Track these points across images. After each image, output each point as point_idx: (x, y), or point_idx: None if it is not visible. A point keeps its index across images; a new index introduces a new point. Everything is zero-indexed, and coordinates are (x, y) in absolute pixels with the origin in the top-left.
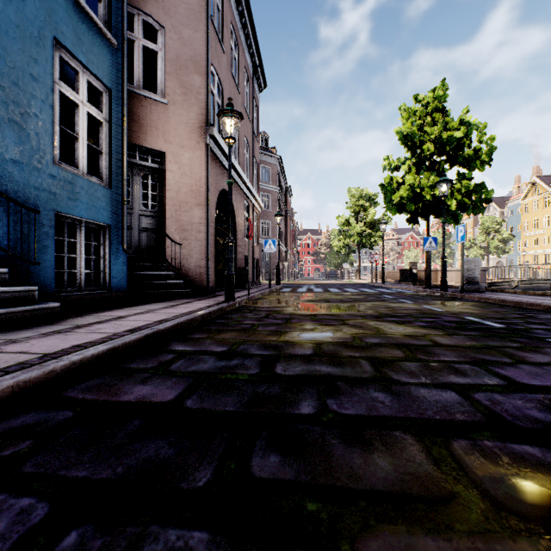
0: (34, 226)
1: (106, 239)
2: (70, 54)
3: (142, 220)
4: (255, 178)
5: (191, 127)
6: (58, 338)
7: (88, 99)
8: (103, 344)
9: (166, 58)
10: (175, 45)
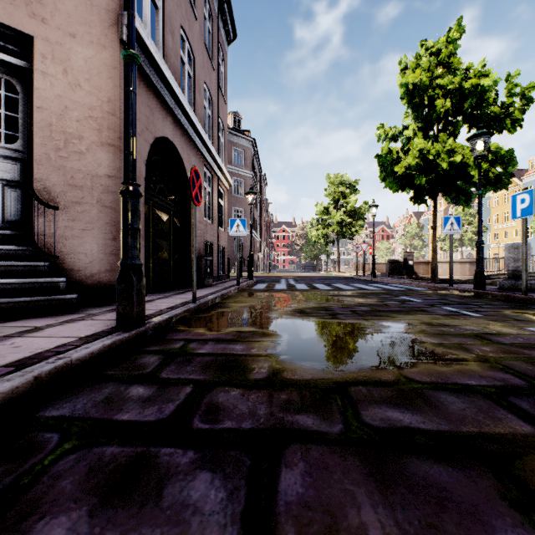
0: None
1: None
2: None
3: None
4: (222, 147)
5: (91, 5)
6: None
7: None
8: None
9: None
10: None
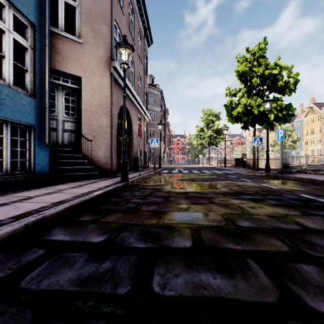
0: None
1: (31, 136)
2: None
3: (64, 124)
4: (145, 101)
5: (100, 61)
6: None
7: (21, 35)
8: None
9: (82, 11)
10: (88, 3)
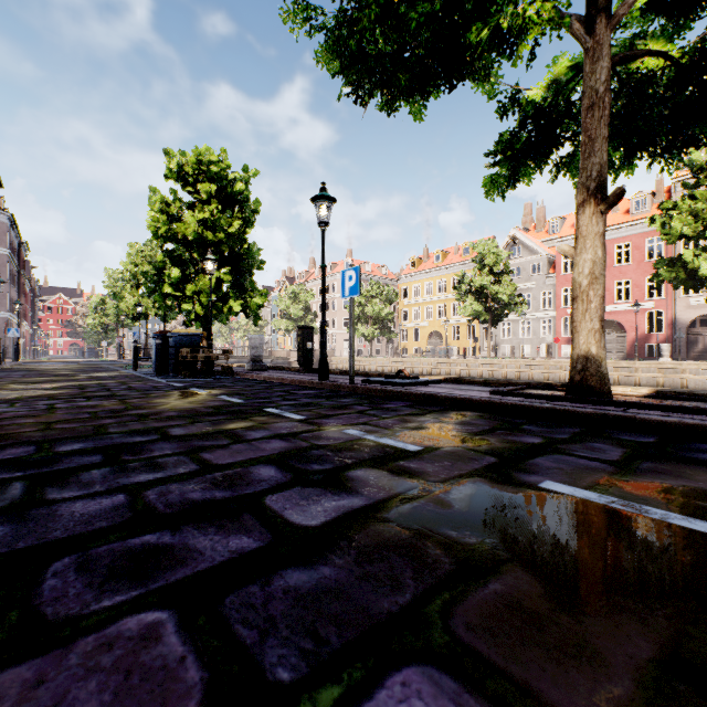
0: None
1: None
2: None
3: None
4: None
5: None
6: None
7: None
8: None
9: None
10: None
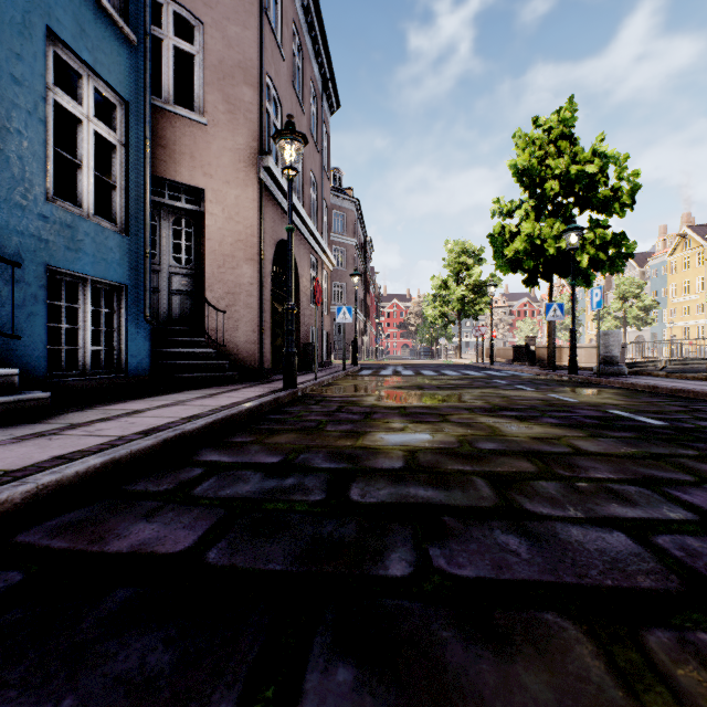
0: (15, 286)
1: (121, 305)
2: (69, 51)
3: (173, 280)
4: (325, 227)
5: (239, 156)
6: (35, 445)
7: (98, 116)
8: (97, 455)
9: (205, 63)
10: (217, 46)
